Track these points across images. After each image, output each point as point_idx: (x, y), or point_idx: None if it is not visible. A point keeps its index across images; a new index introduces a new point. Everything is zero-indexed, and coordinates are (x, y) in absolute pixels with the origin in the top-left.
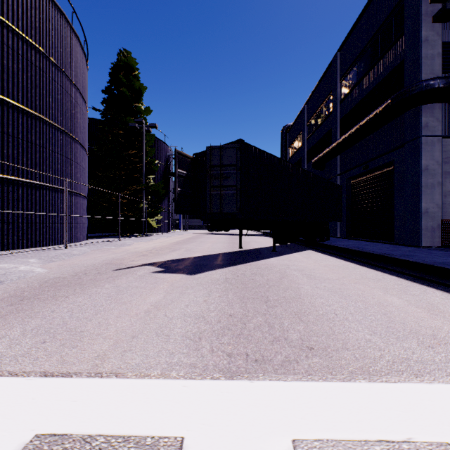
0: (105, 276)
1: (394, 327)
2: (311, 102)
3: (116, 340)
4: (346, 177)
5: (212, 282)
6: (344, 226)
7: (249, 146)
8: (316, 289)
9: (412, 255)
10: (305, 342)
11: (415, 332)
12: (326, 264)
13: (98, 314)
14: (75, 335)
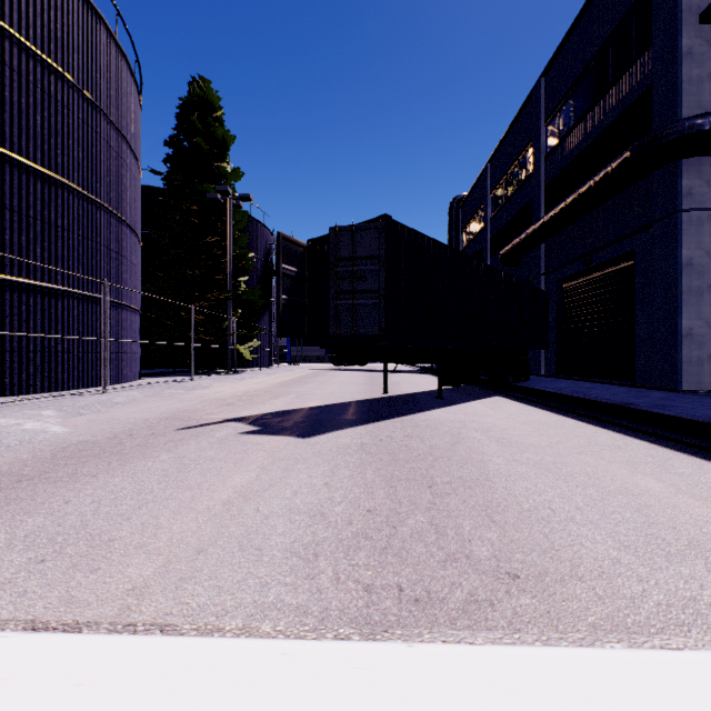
0: (162, 440)
1: (659, 535)
2: (497, 158)
3: (168, 558)
4: (556, 278)
5: (339, 450)
6: (553, 358)
7: (400, 226)
8: (514, 463)
9: (670, 405)
10: (503, 564)
11: (697, 546)
12: (527, 420)
13: (143, 508)
14: (99, 546)
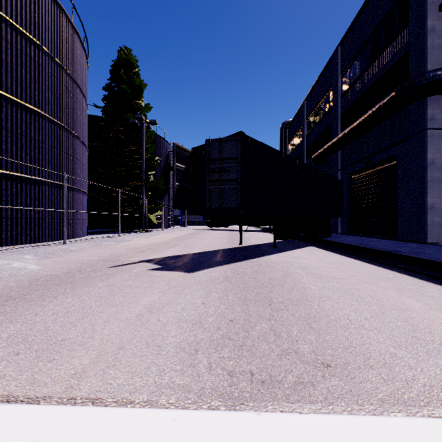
0: (99, 274)
1: (421, 337)
2: (310, 97)
3: (99, 352)
4: (348, 172)
5: (211, 281)
6: (345, 222)
7: (250, 139)
8: (324, 289)
9: (421, 252)
10: (319, 357)
11: None
12: (330, 261)
13: (85, 318)
14: (54, 344)
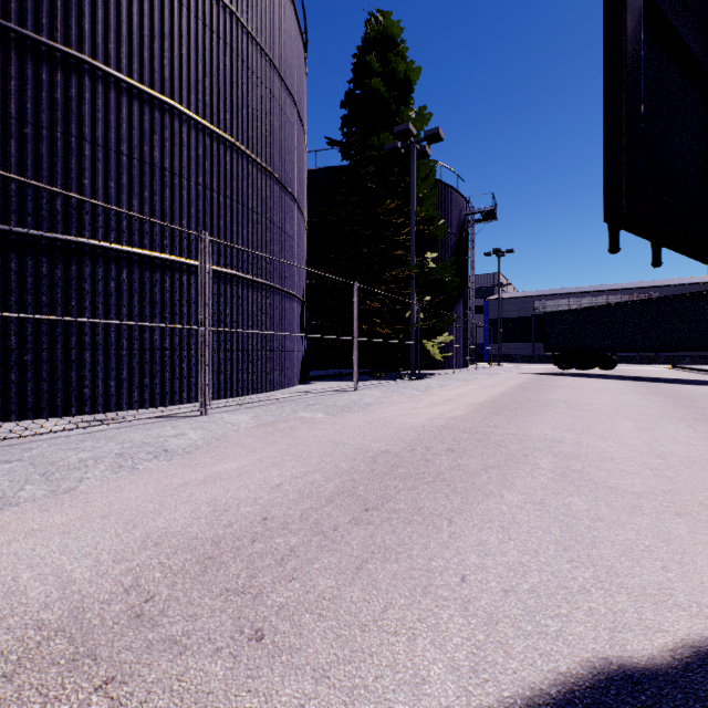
0: None
1: None
2: None
3: None
4: None
5: None
6: None
7: None
8: None
9: None
10: None
11: None
12: None
13: None
14: None
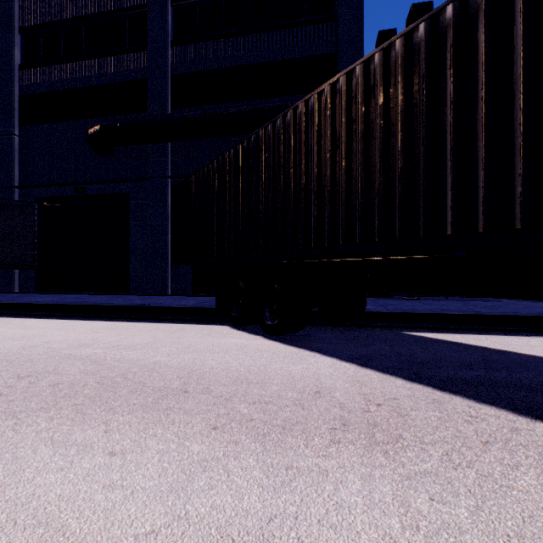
0: None
1: None
2: None
3: None
4: None
5: None
6: (188, 274)
7: None
8: None
9: None
10: None
11: None
12: None
13: None
14: None
